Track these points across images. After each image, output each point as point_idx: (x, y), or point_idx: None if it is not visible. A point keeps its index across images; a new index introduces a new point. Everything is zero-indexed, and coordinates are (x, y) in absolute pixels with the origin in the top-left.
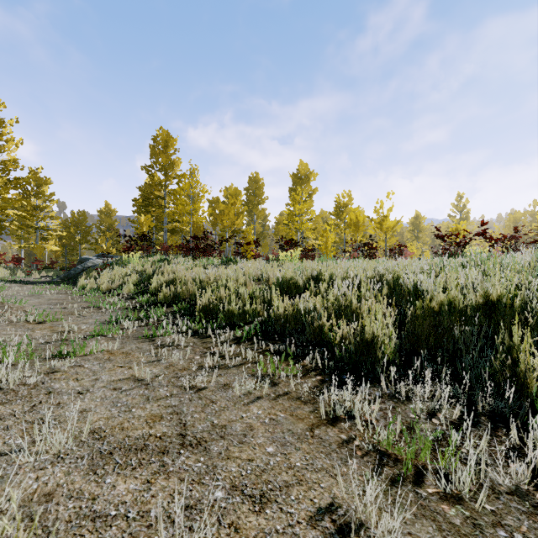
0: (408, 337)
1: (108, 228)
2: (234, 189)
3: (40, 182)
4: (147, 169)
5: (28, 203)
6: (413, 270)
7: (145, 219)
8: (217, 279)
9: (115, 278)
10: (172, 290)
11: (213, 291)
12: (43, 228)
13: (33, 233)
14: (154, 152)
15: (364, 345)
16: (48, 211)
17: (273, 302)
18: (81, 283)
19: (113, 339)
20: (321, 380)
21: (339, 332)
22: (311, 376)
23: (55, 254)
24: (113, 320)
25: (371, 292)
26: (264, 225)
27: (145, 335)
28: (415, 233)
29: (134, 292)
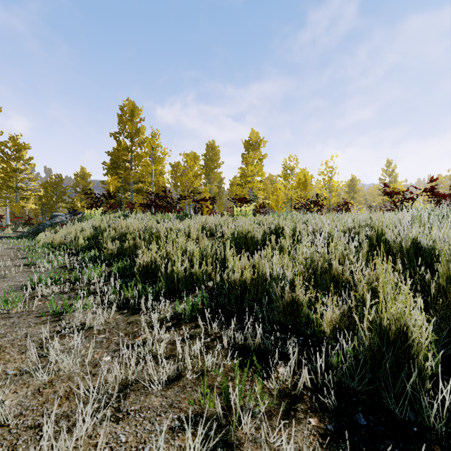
0: (439, 325)
1: (83, 189)
2: (193, 154)
3: (19, 147)
4: (115, 135)
5: (8, 166)
6: (393, 223)
7: (111, 180)
8: (167, 234)
9: (70, 233)
10: (117, 246)
11: (160, 247)
12: (21, 188)
13: (12, 192)
14: (121, 120)
15: (380, 345)
16: (27, 173)
17: (227, 261)
18: (40, 238)
19: (4, 317)
20: (320, 431)
21: (326, 314)
22: (298, 415)
23: (35, 212)
24: (28, 285)
25: (351, 250)
26: (220, 187)
27: (51, 311)
28: (351, 194)
29: (84, 248)
